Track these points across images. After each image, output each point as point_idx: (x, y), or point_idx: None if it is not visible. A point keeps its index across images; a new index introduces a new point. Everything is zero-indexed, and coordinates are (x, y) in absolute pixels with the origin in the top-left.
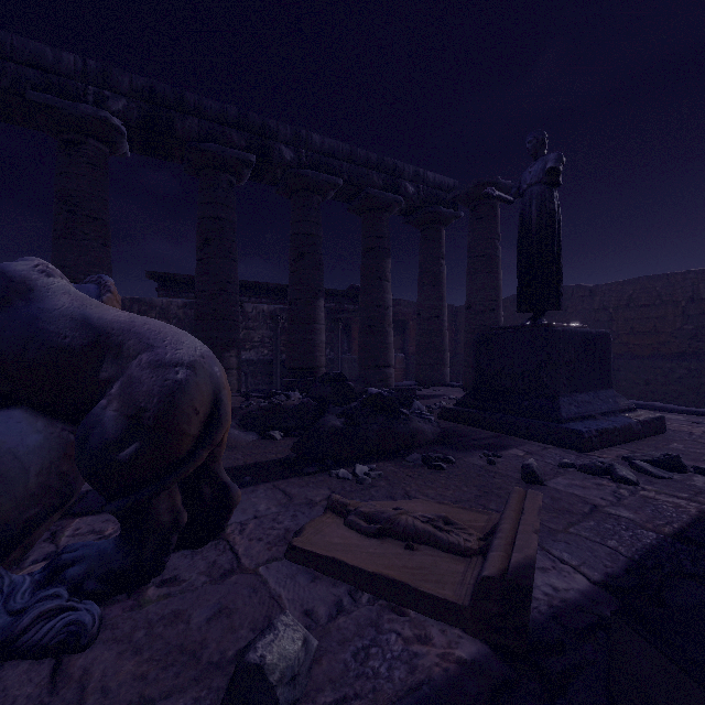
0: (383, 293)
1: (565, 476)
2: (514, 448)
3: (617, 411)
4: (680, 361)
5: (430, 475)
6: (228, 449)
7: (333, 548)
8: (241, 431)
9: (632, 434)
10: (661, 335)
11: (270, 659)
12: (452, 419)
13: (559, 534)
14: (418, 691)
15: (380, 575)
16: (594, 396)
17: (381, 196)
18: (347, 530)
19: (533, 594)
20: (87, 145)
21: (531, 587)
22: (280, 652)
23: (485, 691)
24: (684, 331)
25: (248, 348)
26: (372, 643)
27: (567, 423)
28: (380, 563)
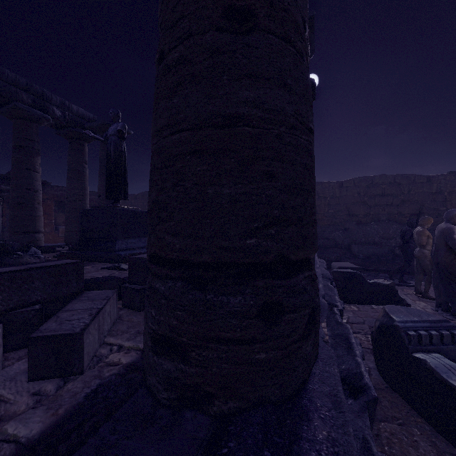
0: (33, 180)
1: (99, 271)
2: (88, 266)
3: None
4: None
5: None
6: None
7: None
8: None
9: None
10: None
11: None
12: (65, 258)
13: None
14: None
15: None
16: (138, 240)
17: (30, 111)
18: None
19: None
20: None
21: None
22: None
23: None
24: None
25: None
26: None
27: (118, 252)
28: None
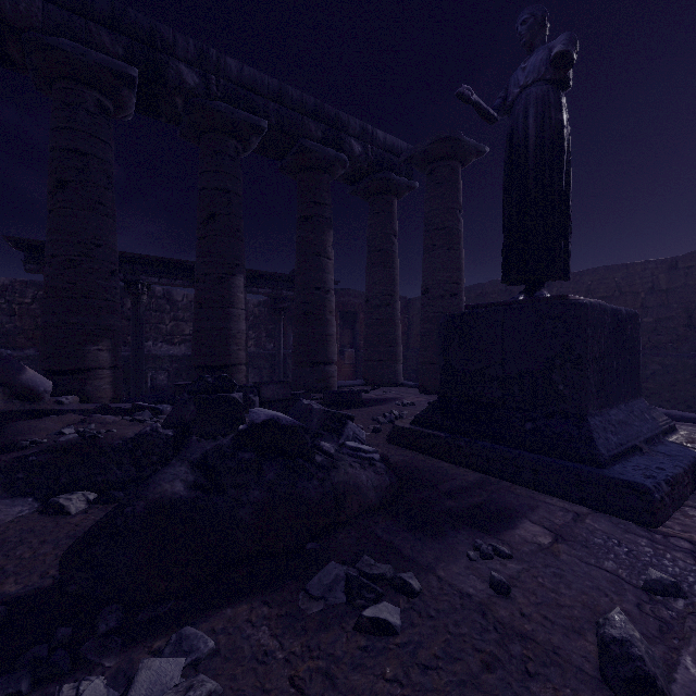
0: (323, 273)
1: (693, 645)
2: (525, 520)
3: (660, 434)
4: (653, 356)
5: (356, 674)
6: None
7: None
8: None
9: None
10: None
11: None
12: (408, 444)
13: None
14: None
15: None
16: (627, 410)
17: (320, 151)
18: None
19: None
20: None
21: None
22: None
23: None
24: (644, 323)
25: (177, 342)
26: None
27: (611, 467)
28: None
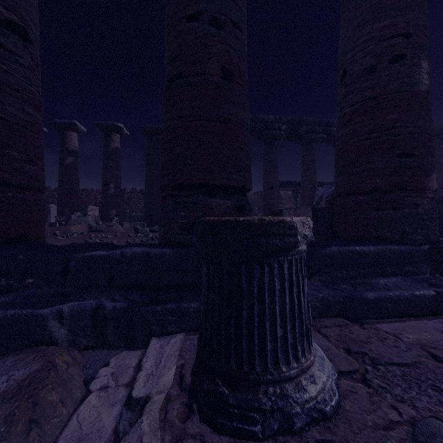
0: None
1: None
2: None
3: None
4: None
5: None
6: None
7: None
8: None
9: None
10: None
11: None
12: None
13: None
14: None
15: None
16: None
17: None
18: None
19: None
20: (275, 143)
21: None
22: None
23: None
24: None
25: None
26: None
27: None
28: None
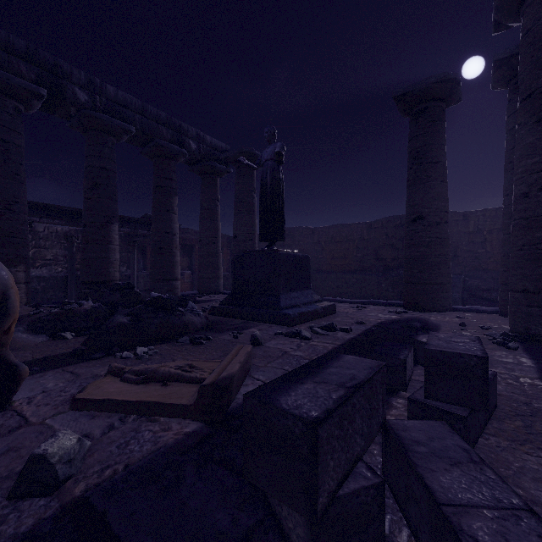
0: (171, 223)
1: (276, 339)
2: (253, 328)
3: (312, 302)
4: (353, 274)
5: (193, 348)
6: (15, 350)
7: (109, 394)
8: (30, 334)
9: (318, 314)
10: (347, 259)
11: (51, 450)
12: (217, 314)
13: (261, 368)
14: (157, 451)
15: (141, 401)
16: (300, 293)
17: (169, 147)
18: (122, 383)
19: (237, 396)
20: None
21: (227, 386)
22: (59, 446)
23: (196, 441)
24: (357, 257)
25: (39, 266)
26: (132, 439)
27: (284, 310)
28: (143, 396)
